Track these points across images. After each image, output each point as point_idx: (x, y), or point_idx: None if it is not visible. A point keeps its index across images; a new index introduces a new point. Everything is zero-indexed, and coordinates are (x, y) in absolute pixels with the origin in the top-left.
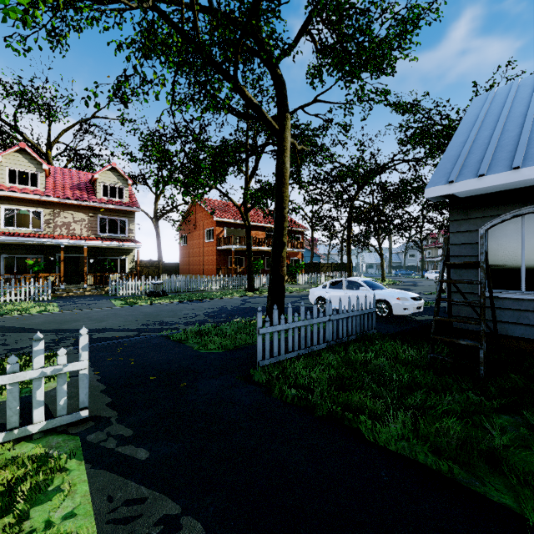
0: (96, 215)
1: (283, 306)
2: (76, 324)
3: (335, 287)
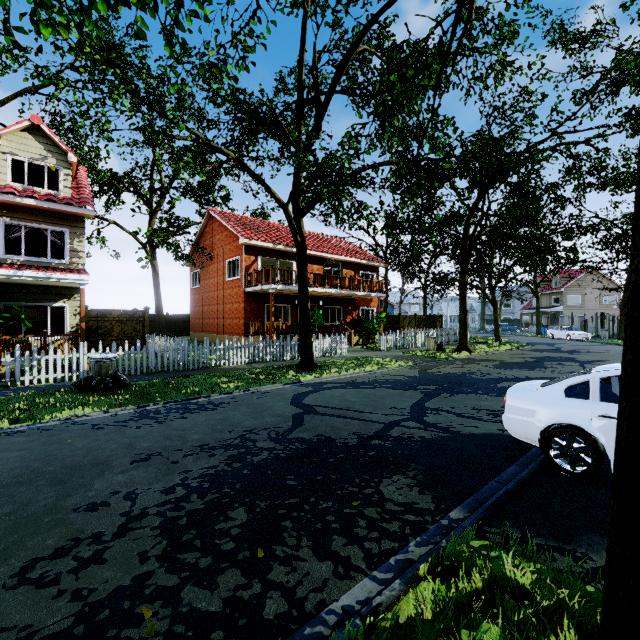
0: None
1: None
2: None
3: None
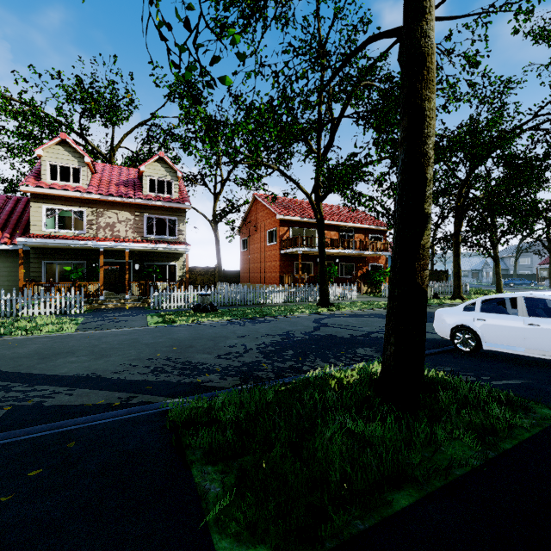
0: (142, 214)
1: (424, 359)
2: (59, 363)
3: (488, 308)
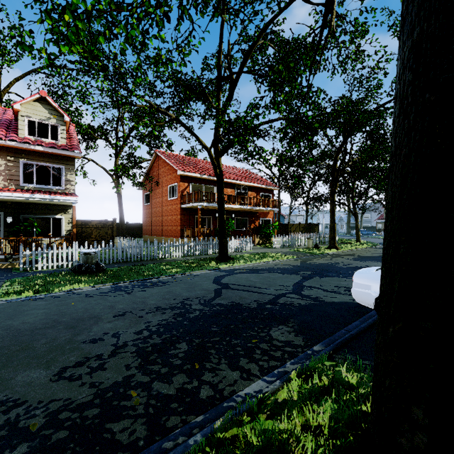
0: (17, 159)
1: None
2: None
3: None
